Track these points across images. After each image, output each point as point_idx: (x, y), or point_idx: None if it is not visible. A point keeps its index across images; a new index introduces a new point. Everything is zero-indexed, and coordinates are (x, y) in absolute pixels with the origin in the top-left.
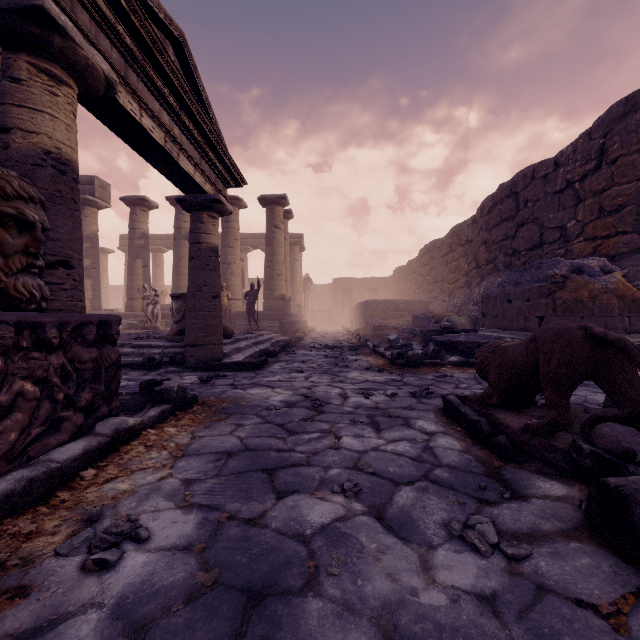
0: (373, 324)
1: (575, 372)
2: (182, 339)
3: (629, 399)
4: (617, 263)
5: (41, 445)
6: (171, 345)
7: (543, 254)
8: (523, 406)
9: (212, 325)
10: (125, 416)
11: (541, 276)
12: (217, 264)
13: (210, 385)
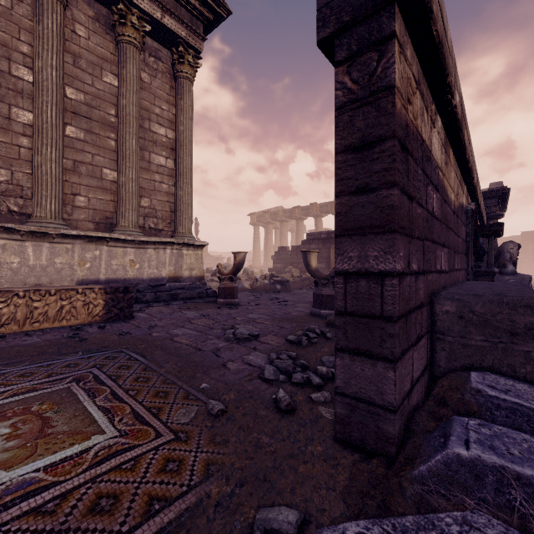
0: None
1: None
2: None
3: None
4: None
5: None
6: None
7: None
8: None
9: None
10: None
11: None
12: None
13: None
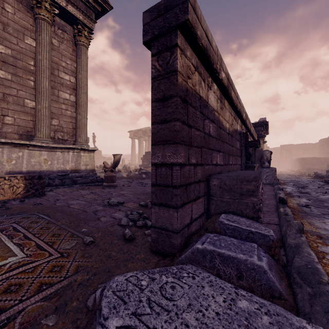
0: (306, 168)
1: None
2: None
3: None
4: None
5: None
6: None
7: None
8: None
9: None
10: None
11: None
12: None
13: None
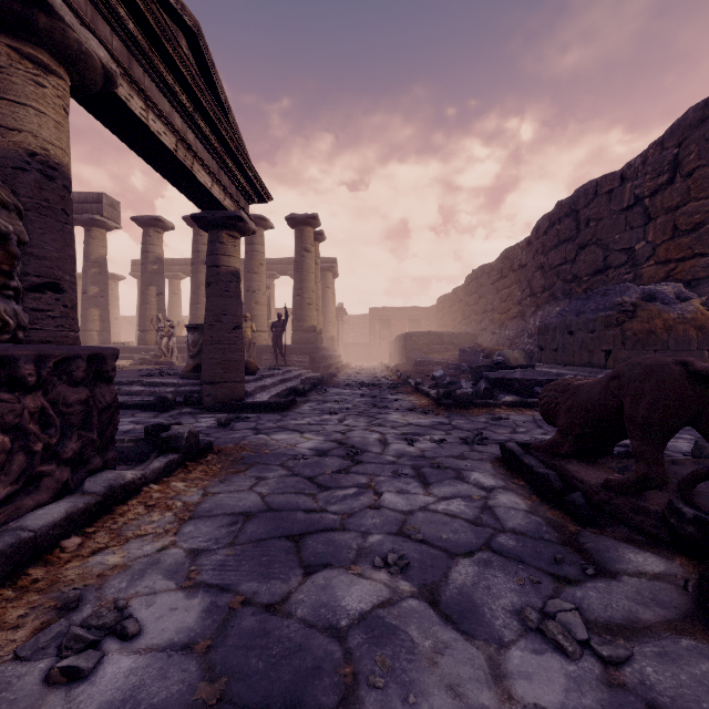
0: (415, 359)
1: (672, 417)
2: (199, 376)
3: None
4: (694, 289)
5: (13, 508)
6: (186, 383)
7: (608, 280)
8: (599, 456)
9: (232, 360)
10: (126, 467)
11: (608, 304)
12: (238, 290)
13: (229, 429)
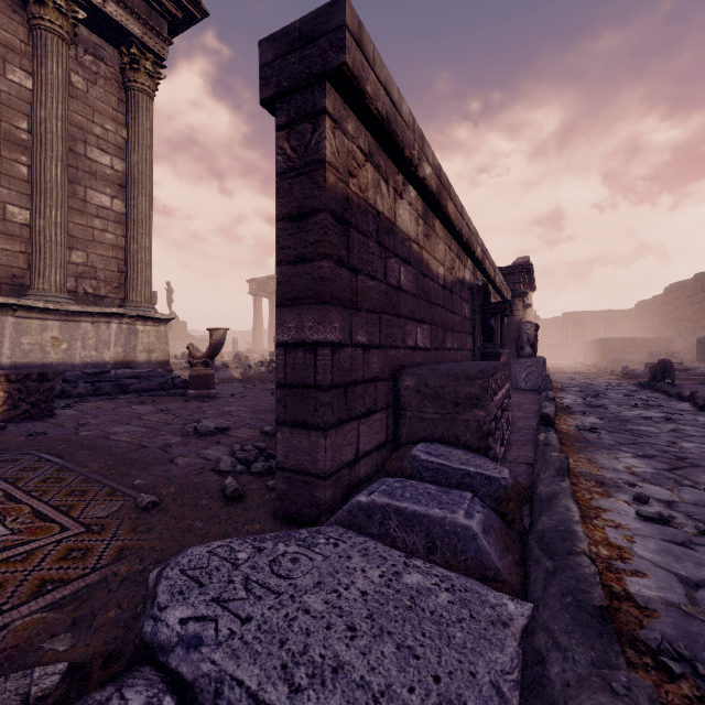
0: (610, 358)
1: (661, 369)
2: None
3: (670, 373)
4: None
5: None
6: None
7: None
8: (661, 381)
9: None
10: None
11: None
12: None
13: None
